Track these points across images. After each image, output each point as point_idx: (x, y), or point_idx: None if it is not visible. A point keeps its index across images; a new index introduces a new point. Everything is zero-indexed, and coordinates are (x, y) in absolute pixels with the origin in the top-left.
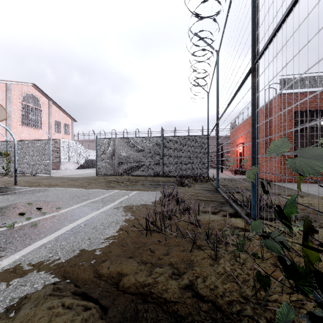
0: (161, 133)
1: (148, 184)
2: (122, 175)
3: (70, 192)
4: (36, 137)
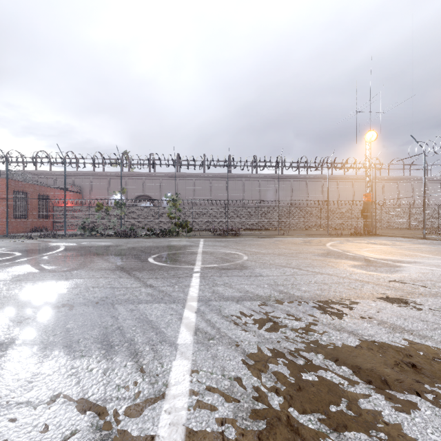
0: None
1: None
2: None
3: None
4: None
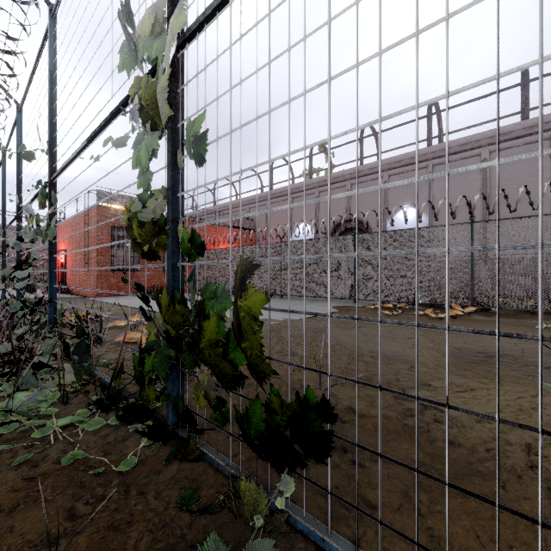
0: None
1: None
2: None
3: None
4: None
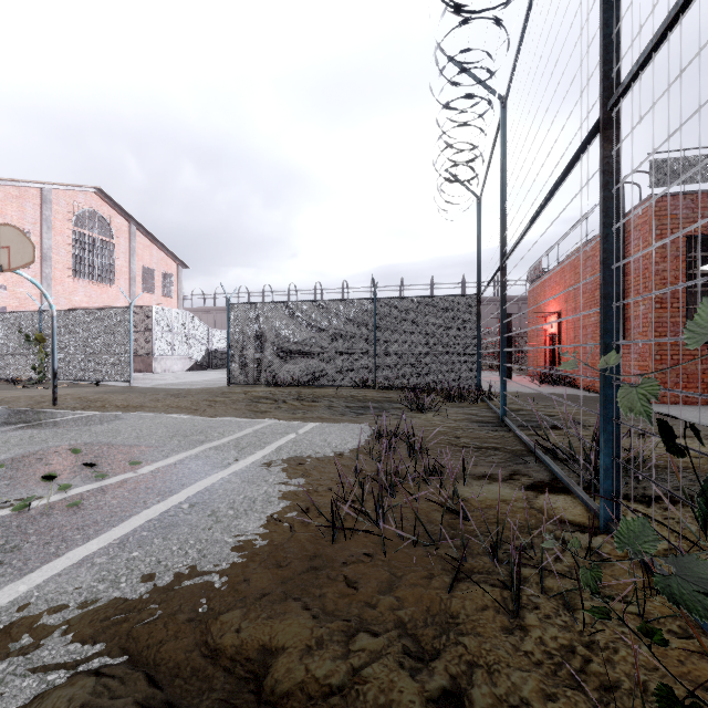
0: (370, 293)
1: (341, 406)
2: (285, 386)
3: (169, 422)
4: (103, 301)
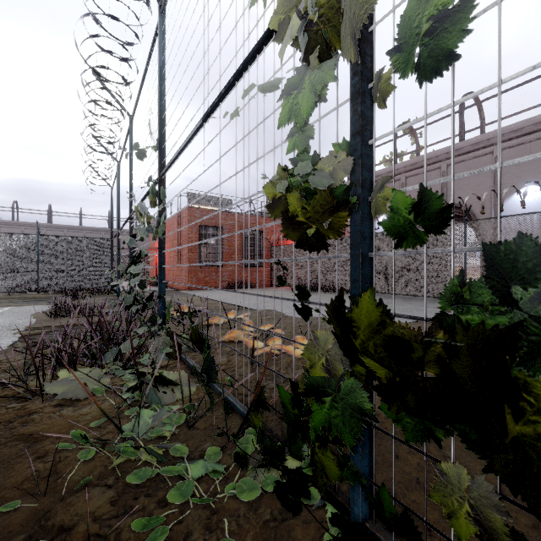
0: (12, 213)
1: (19, 301)
2: None
3: None
4: None
